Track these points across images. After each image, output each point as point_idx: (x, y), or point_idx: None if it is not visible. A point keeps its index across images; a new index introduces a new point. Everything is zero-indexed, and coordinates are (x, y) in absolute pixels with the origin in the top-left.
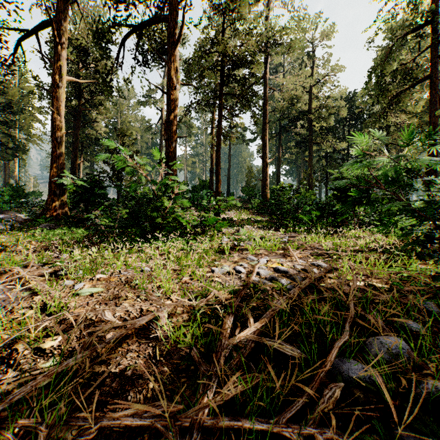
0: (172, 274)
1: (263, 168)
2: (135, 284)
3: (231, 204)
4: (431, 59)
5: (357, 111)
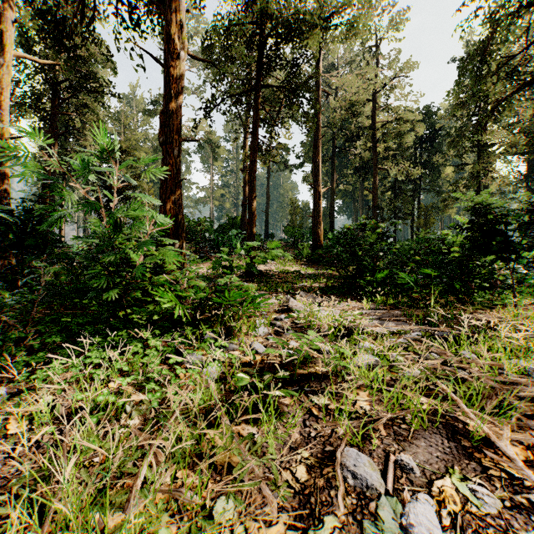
0: None
1: (315, 200)
2: None
3: (273, 255)
4: None
5: (438, 126)
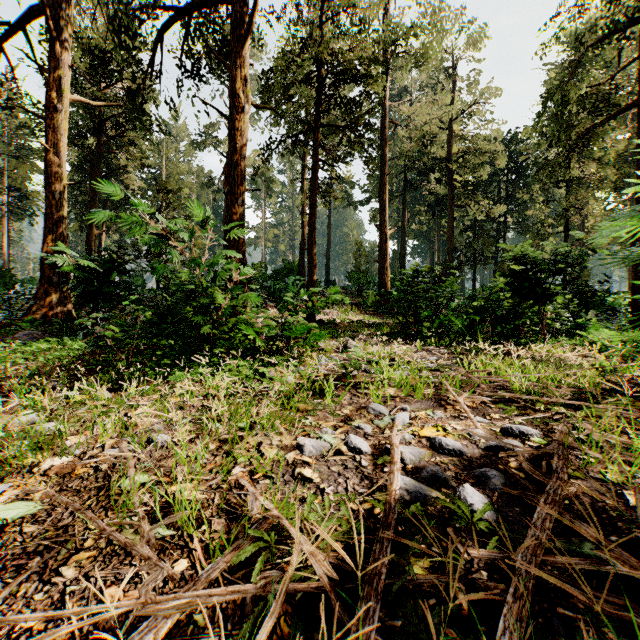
0: (214, 454)
1: (381, 243)
2: (118, 492)
3: (334, 300)
4: (639, 76)
5: (522, 157)
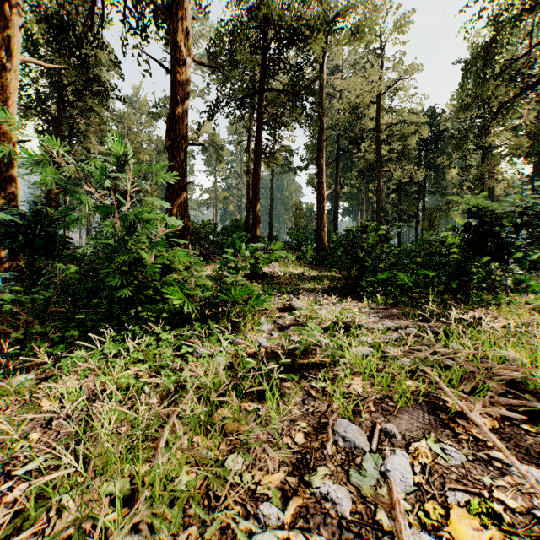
0: None
1: (319, 203)
2: None
3: (277, 256)
4: None
5: (442, 128)
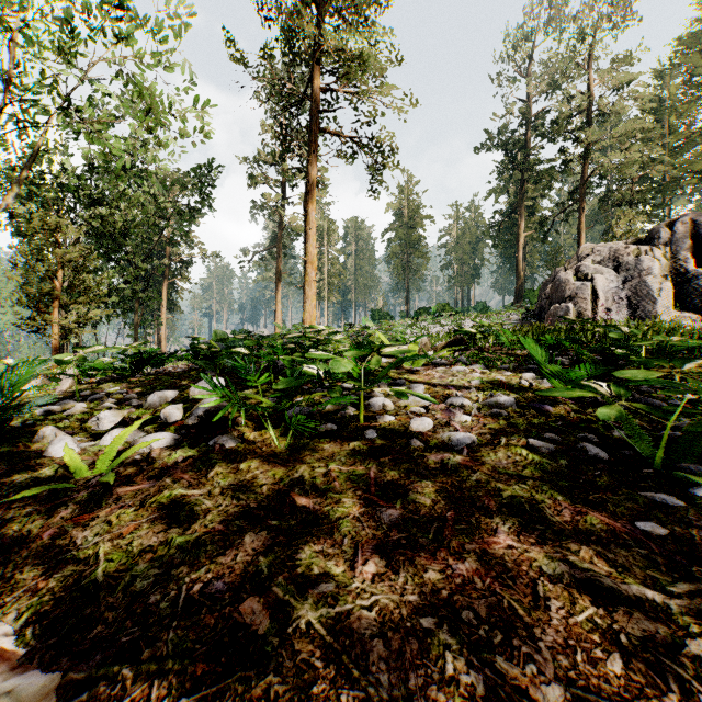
0: None
1: None
2: None
3: None
4: None
5: None
